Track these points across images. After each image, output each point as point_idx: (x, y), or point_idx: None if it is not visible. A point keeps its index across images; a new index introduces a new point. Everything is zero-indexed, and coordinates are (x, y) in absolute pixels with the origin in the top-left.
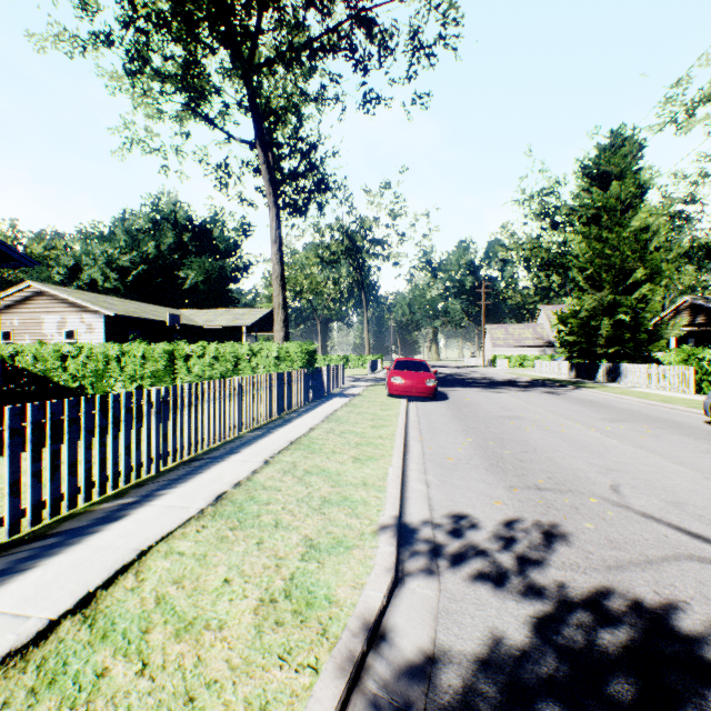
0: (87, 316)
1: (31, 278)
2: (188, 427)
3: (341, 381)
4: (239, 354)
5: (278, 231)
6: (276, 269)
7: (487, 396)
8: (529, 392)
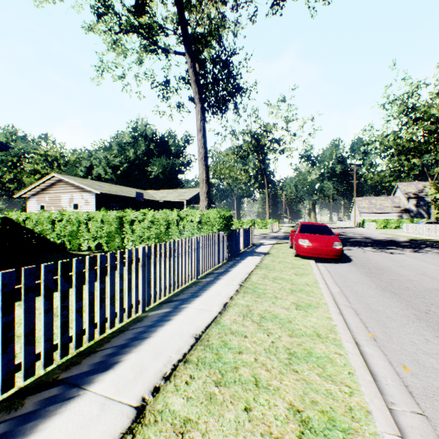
0: (85, 194)
1: (67, 174)
2: (44, 326)
3: (252, 240)
4: (169, 219)
5: (202, 122)
6: (200, 152)
7: (387, 257)
8: (426, 254)
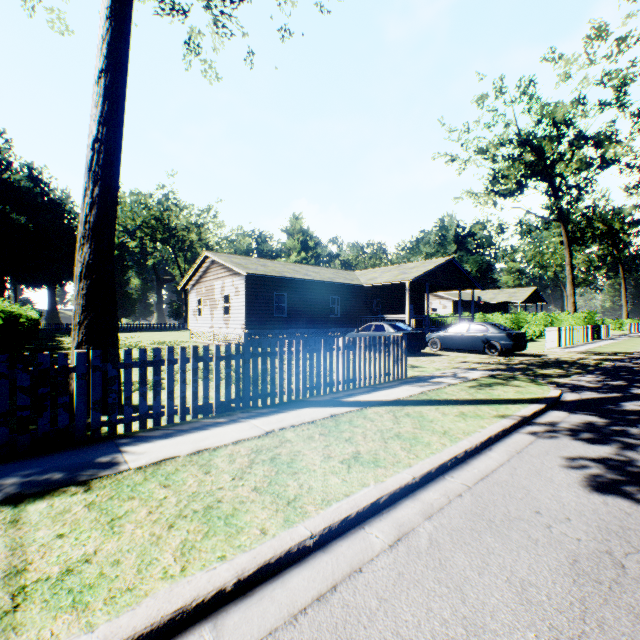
0: (442, 301)
1: None
2: (571, 337)
3: (607, 334)
4: (553, 319)
5: (569, 259)
6: (568, 277)
7: None
8: None
